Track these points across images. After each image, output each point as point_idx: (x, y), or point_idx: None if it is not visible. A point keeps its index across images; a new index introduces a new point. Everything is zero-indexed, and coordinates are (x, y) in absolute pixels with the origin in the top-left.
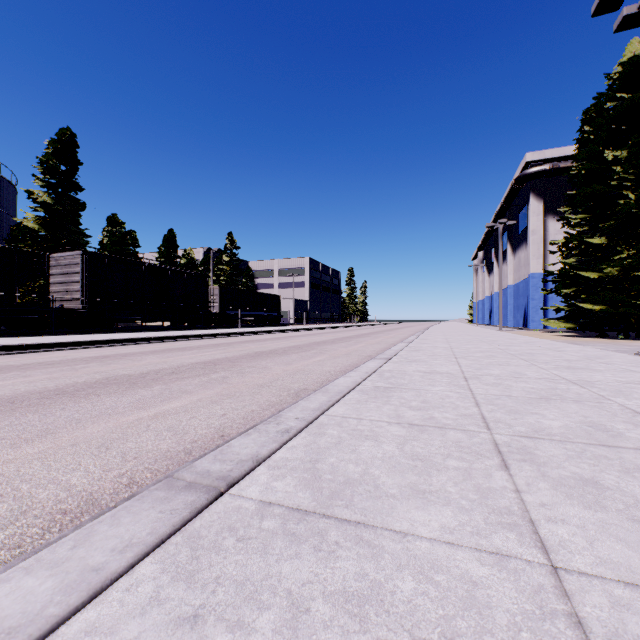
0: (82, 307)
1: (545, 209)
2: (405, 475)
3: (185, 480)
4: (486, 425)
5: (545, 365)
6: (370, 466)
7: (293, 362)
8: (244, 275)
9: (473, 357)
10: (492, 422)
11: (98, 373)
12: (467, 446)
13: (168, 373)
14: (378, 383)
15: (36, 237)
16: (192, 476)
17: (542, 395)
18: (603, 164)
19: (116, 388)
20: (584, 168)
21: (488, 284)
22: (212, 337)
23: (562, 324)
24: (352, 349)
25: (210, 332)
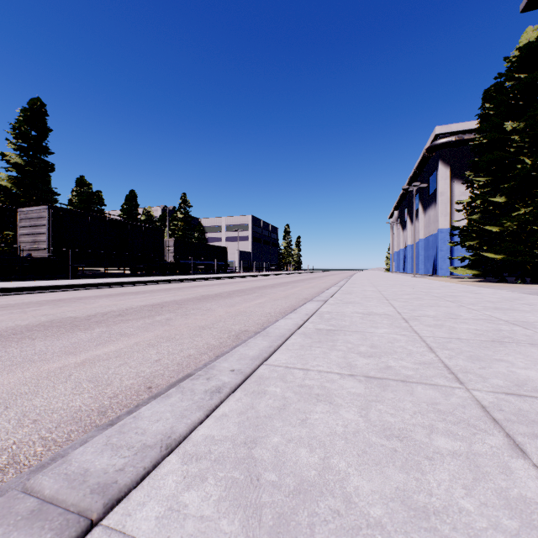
0: (48, 256)
1: (451, 174)
2: (385, 471)
3: (41, 493)
4: (455, 377)
5: (473, 306)
6: (330, 452)
7: (236, 304)
8: (196, 230)
9: (403, 299)
10: (460, 372)
11: (45, 315)
12: (449, 411)
13: (114, 315)
14: (320, 325)
15: (9, 194)
16: (54, 485)
17: (492, 337)
18: (502, 134)
19: (55, 331)
20: (487, 137)
21: (402, 238)
22: (166, 282)
23: (468, 271)
24: (290, 292)
25: (164, 278)
